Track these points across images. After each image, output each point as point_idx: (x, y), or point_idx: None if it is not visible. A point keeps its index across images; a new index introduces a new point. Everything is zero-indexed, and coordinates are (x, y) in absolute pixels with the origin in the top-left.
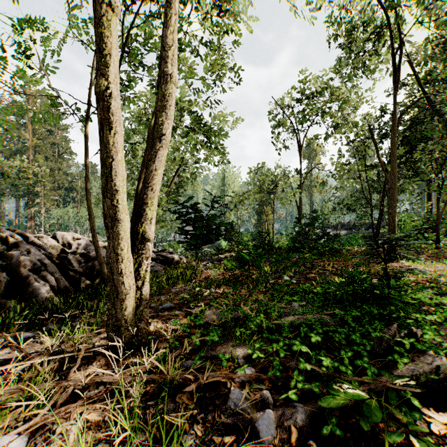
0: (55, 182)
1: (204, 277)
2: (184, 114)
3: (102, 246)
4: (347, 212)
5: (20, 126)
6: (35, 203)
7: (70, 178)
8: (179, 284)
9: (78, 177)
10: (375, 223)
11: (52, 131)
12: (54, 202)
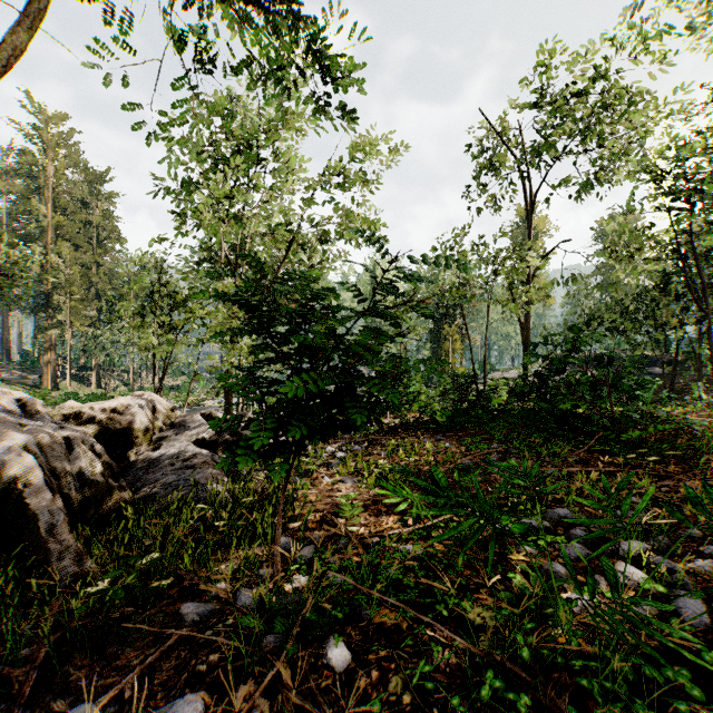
0: (91, 288)
1: (320, 518)
2: (296, 142)
3: (71, 412)
4: (606, 335)
5: (32, 192)
6: (56, 322)
7: (117, 281)
8: (242, 545)
9: (130, 278)
10: (653, 356)
11: (86, 203)
12: (87, 321)
